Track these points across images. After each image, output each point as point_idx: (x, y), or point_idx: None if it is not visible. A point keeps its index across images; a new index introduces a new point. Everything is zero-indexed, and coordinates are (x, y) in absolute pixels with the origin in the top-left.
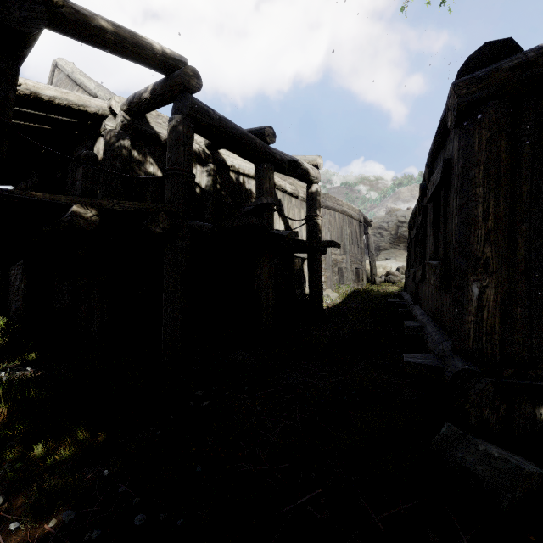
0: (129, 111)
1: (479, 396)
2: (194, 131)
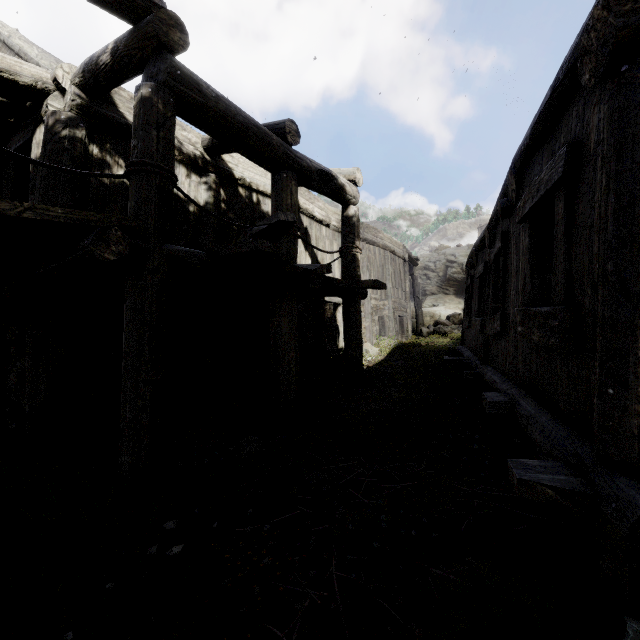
0: (83, 85)
1: None
2: (178, 114)
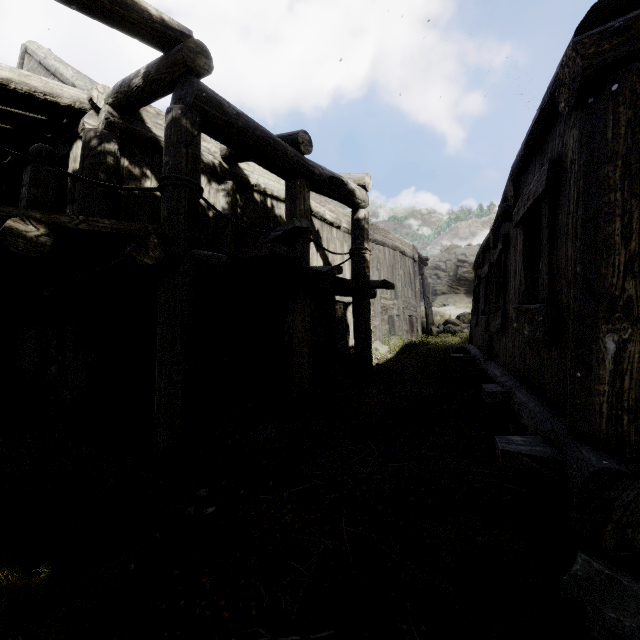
0: (116, 105)
1: (629, 511)
2: (203, 130)
